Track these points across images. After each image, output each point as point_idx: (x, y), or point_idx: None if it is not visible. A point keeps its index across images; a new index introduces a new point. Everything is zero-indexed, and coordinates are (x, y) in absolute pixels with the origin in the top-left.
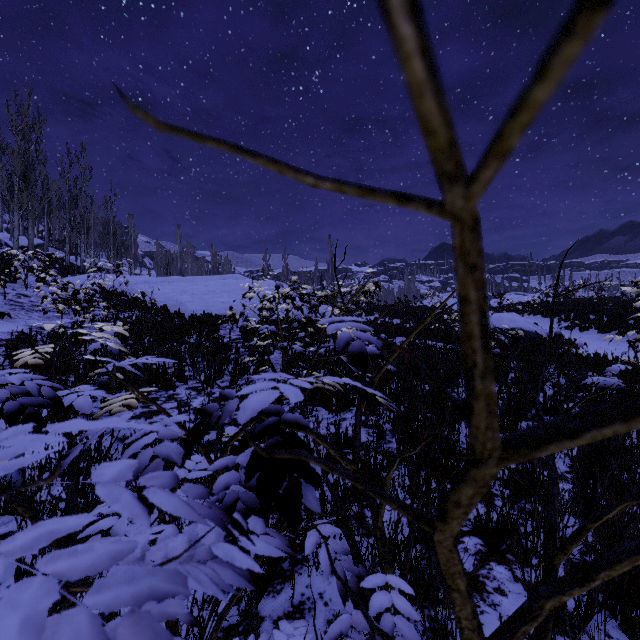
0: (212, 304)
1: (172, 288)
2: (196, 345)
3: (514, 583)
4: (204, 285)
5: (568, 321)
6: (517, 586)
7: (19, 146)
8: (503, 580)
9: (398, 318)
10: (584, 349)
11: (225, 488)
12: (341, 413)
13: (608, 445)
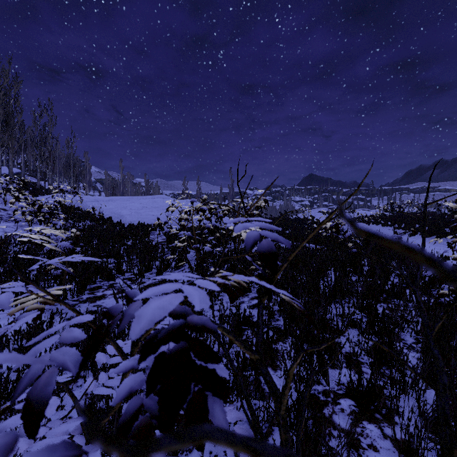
0: (145, 216)
1: (115, 205)
2: (132, 246)
3: (384, 440)
4: (139, 203)
5: (400, 229)
6: (386, 443)
7: (1, 100)
8: (374, 437)
9: (280, 227)
10: None
11: (128, 394)
12: (240, 297)
13: (449, 323)
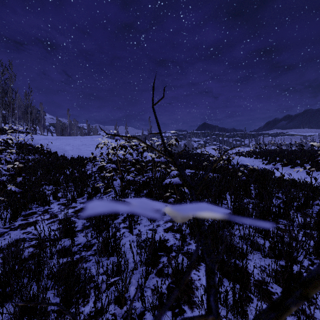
0: (84, 151)
1: (61, 142)
2: (69, 175)
3: None
4: (80, 141)
5: (267, 160)
6: None
7: None
8: None
9: (185, 159)
10: (276, 175)
11: None
12: (156, 221)
13: None
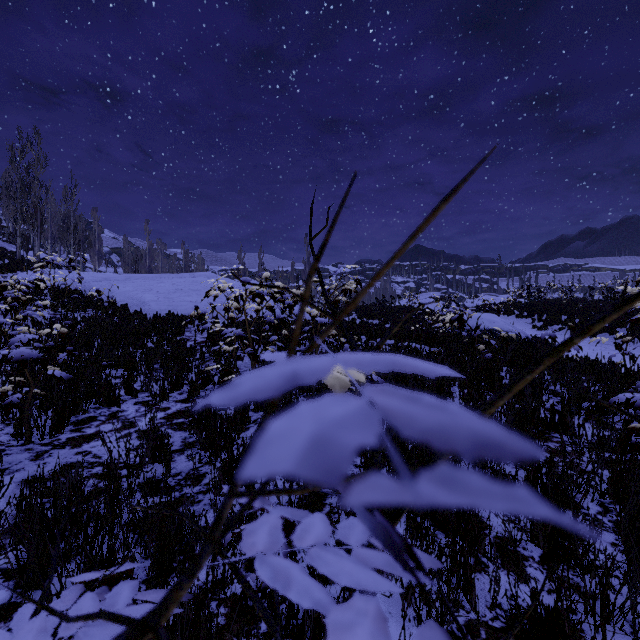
0: (179, 303)
1: (135, 286)
2: (154, 350)
3: None
4: (171, 283)
5: (541, 321)
6: None
7: None
8: None
9: (376, 318)
10: None
11: None
12: None
13: None
